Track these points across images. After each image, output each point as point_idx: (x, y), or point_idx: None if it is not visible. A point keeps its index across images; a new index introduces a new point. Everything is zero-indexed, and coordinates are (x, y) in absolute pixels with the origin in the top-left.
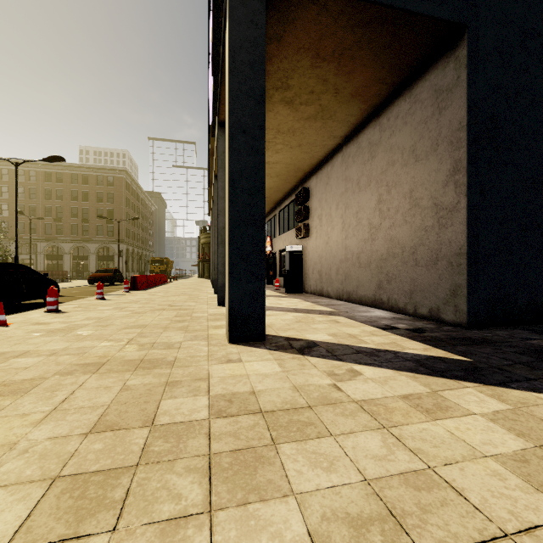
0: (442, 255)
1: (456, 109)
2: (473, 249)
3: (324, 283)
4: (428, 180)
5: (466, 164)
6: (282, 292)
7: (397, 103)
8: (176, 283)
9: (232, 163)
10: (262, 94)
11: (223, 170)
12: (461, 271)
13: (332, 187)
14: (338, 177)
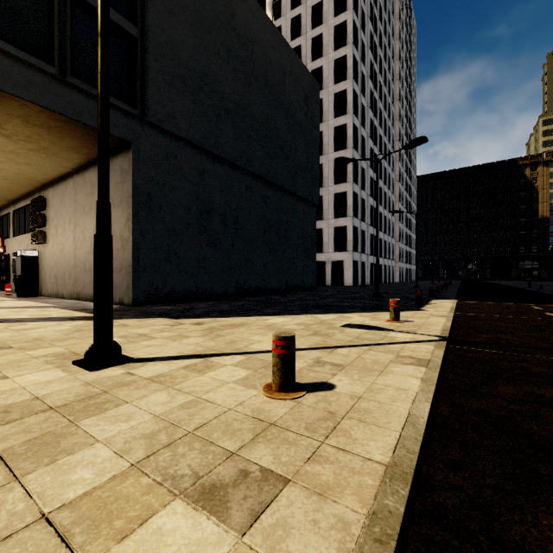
0: (124, 266)
1: (129, 185)
2: (136, 264)
3: (60, 286)
4: (119, 220)
5: (132, 217)
6: (13, 297)
7: None
8: None
9: None
10: None
11: None
12: (131, 275)
13: (66, 205)
14: (71, 198)
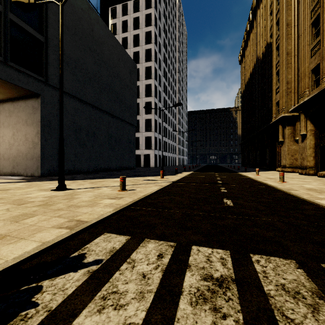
0: (35, 157)
1: (38, 115)
2: (43, 156)
3: None
4: (31, 133)
5: (40, 132)
6: None
7: (21, 101)
8: None
9: None
10: None
11: None
12: (39, 161)
13: None
14: None
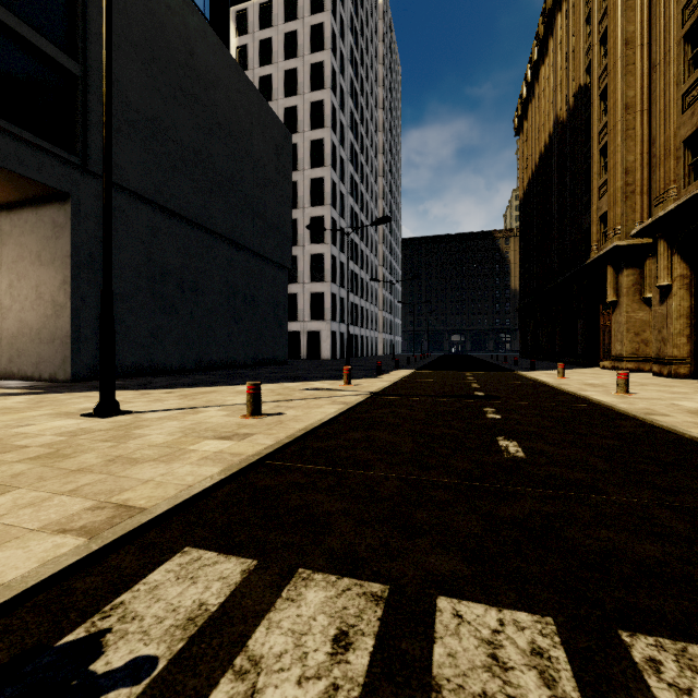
0: (58, 336)
1: (66, 242)
2: (76, 334)
3: None
4: (50, 282)
5: (71, 280)
6: None
7: (27, 211)
8: None
9: None
10: None
11: None
12: (68, 347)
13: None
14: None
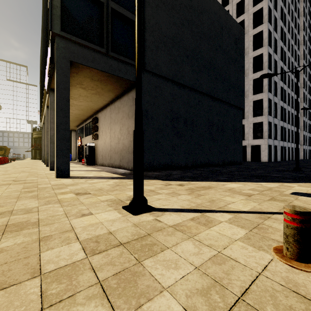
0: None
1: None
2: None
3: (104, 160)
4: (131, 125)
5: None
6: (85, 165)
7: (125, 96)
8: (16, 162)
9: (57, 120)
10: (69, 98)
11: (52, 110)
12: None
13: (106, 120)
14: (109, 116)
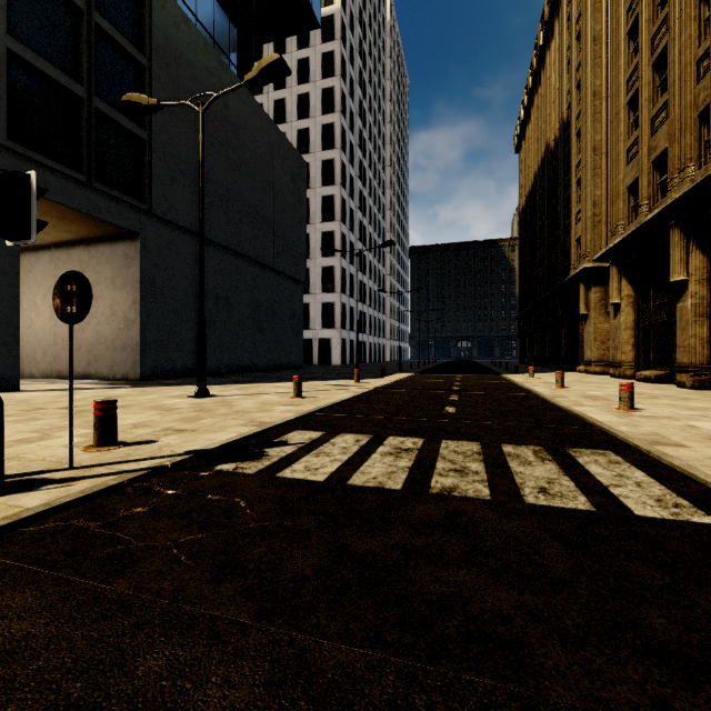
0: (129, 345)
1: (136, 271)
2: (144, 343)
3: (26, 365)
4: (122, 302)
5: (140, 301)
6: None
7: (103, 245)
8: None
9: None
10: (18, 255)
11: None
12: (138, 353)
13: (37, 278)
14: (47, 272)
